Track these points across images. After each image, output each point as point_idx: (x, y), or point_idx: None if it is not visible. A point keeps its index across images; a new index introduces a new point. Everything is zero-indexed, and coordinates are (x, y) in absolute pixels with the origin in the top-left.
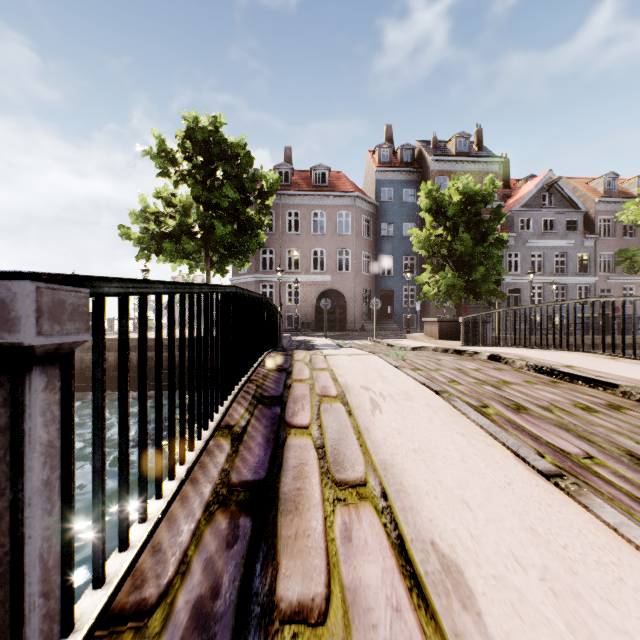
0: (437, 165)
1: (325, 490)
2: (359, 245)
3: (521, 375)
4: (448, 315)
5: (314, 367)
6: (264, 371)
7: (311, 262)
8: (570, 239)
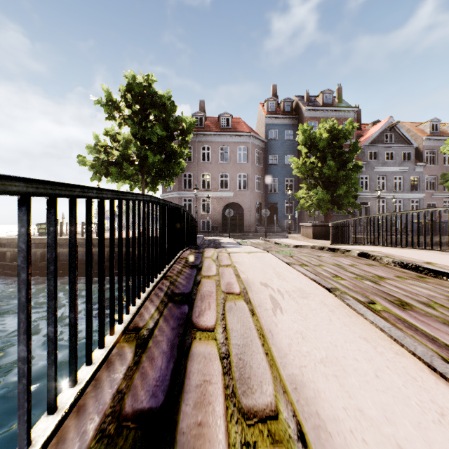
0: (309, 113)
1: (231, 427)
2: (253, 170)
3: (390, 270)
4: (317, 221)
5: (220, 264)
6: (178, 267)
7: (219, 183)
8: (405, 166)
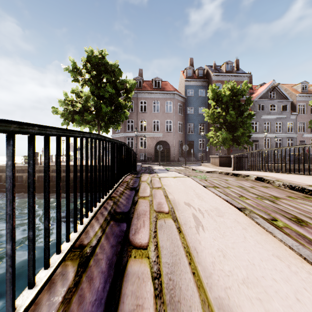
0: (216, 77)
1: None
2: (176, 118)
3: (282, 191)
4: (221, 153)
5: (153, 186)
6: (121, 189)
7: (152, 127)
8: (283, 115)
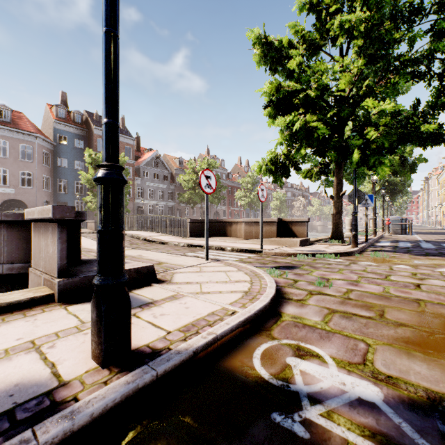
0: (98, 132)
1: None
2: (40, 170)
3: None
4: None
5: None
6: None
7: None
8: (165, 184)
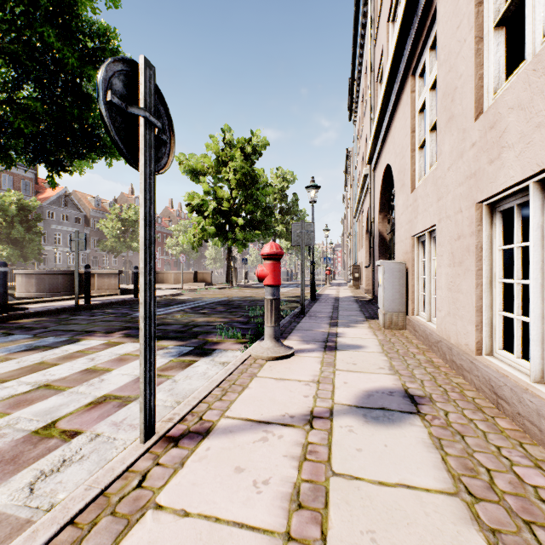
0: None
1: None
2: None
3: None
4: None
5: None
6: None
7: None
8: (78, 228)
